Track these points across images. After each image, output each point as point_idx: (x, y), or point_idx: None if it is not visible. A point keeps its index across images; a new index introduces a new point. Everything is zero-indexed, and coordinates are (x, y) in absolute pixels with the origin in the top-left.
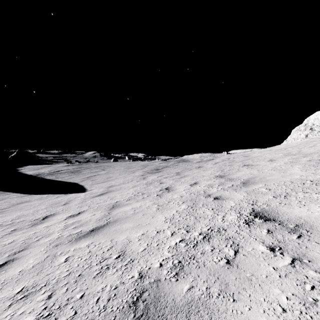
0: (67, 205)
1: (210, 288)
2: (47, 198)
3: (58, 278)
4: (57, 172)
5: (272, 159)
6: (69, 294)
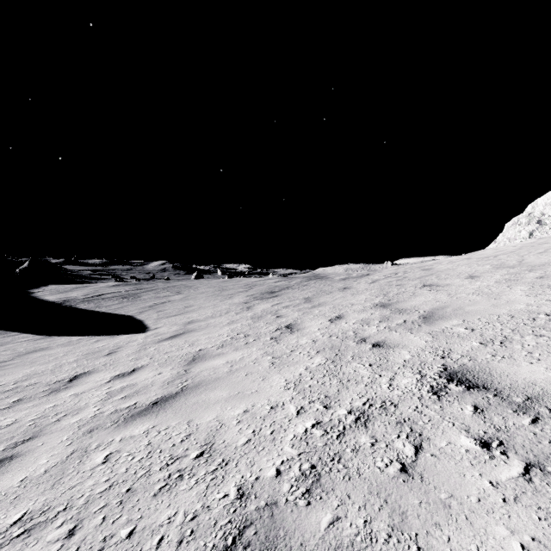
0: (114, 356)
1: (372, 522)
2: (80, 343)
3: (89, 496)
4: (98, 297)
5: (473, 274)
6: (107, 529)
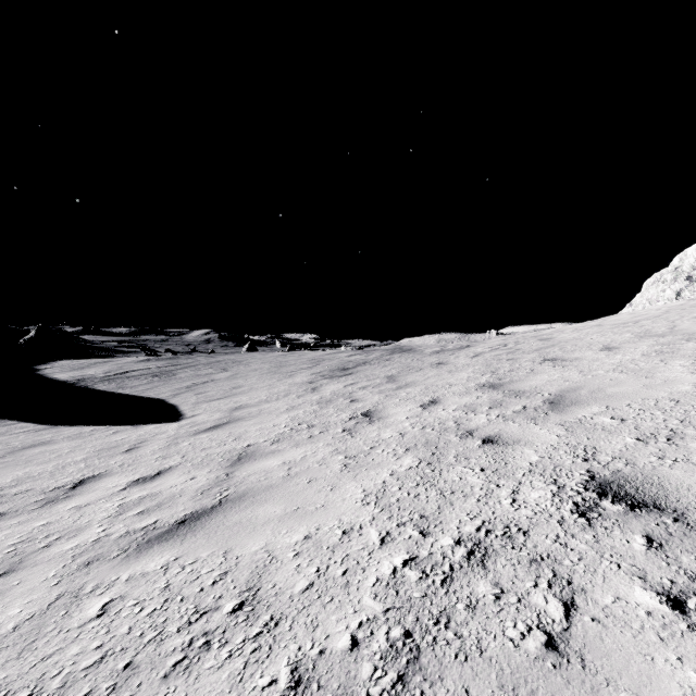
0: (135, 453)
1: None
2: (93, 436)
3: (68, 674)
4: (122, 375)
5: (610, 345)
6: None
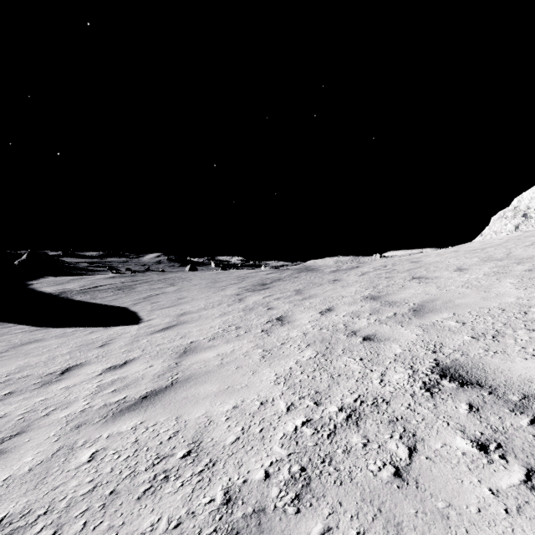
0: (106, 348)
1: (366, 534)
2: (74, 335)
3: (71, 498)
4: (94, 289)
5: (462, 267)
6: None
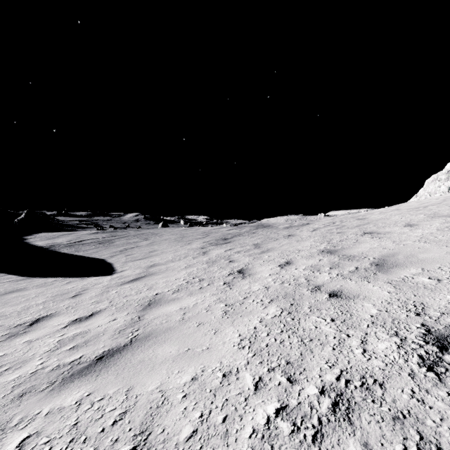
0: (78, 298)
1: None
2: (53, 285)
3: None
4: (79, 243)
5: (410, 223)
6: None
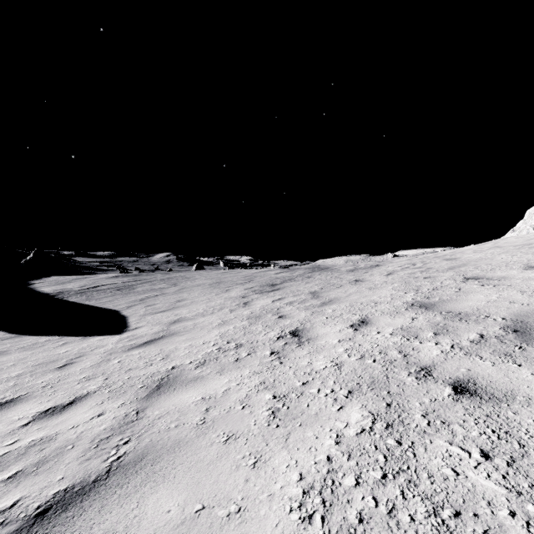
0: (65, 371)
1: None
2: (43, 347)
3: None
4: (93, 289)
5: (532, 264)
6: None
